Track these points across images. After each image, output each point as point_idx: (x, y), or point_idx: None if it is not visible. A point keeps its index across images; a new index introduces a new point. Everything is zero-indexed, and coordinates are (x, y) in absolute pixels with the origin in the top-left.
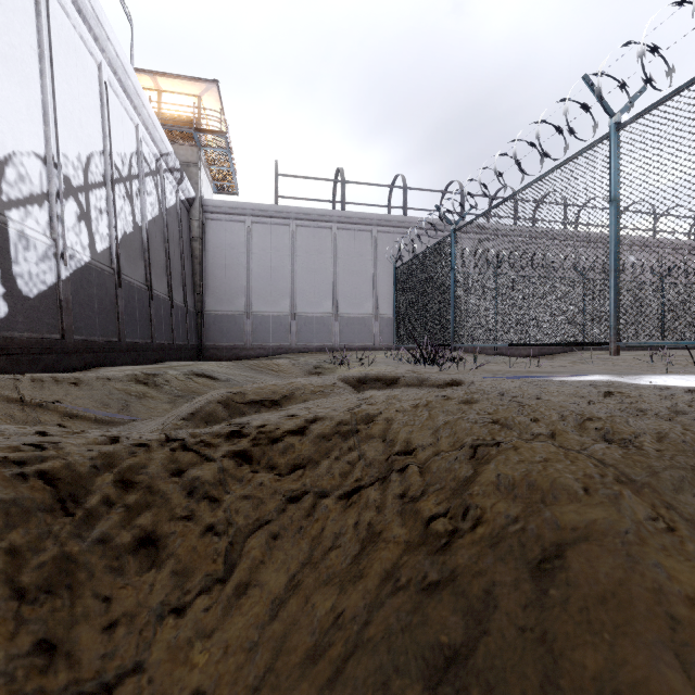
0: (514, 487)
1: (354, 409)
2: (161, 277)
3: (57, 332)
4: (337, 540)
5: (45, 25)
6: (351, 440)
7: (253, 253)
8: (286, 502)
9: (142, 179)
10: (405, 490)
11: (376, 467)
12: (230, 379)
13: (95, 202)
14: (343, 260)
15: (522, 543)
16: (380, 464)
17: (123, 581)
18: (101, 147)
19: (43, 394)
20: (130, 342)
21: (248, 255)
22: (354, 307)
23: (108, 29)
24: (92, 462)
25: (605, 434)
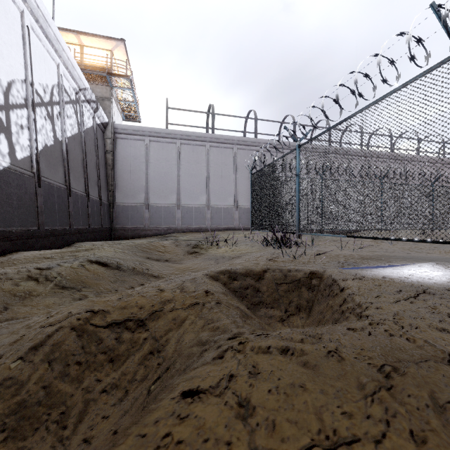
0: None
1: None
2: (79, 179)
3: None
4: None
5: None
6: None
7: (150, 162)
8: None
9: (63, 105)
10: None
11: None
12: (120, 266)
13: (15, 119)
14: (213, 168)
15: None
16: None
17: None
18: (23, 76)
19: None
20: (49, 229)
21: (146, 164)
22: (221, 201)
23: None
24: None
25: None
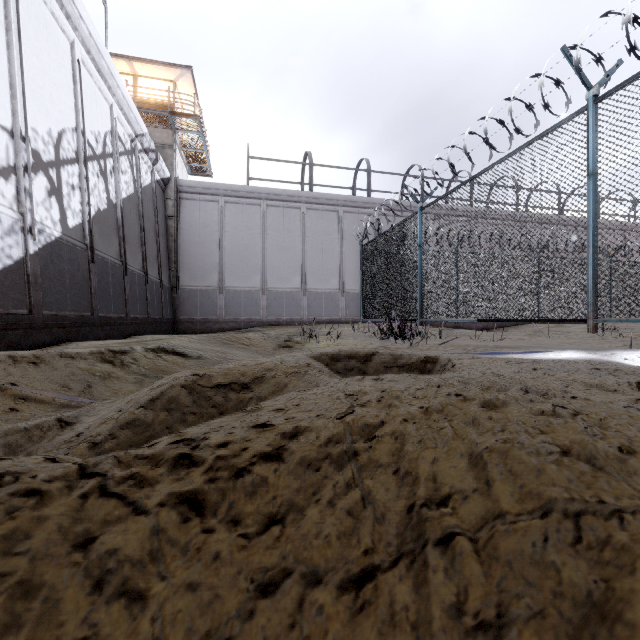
0: None
1: (346, 417)
2: (136, 253)
3: (24, 308)
4: None
5: None
6: (348, 469)
7: (226, 231)
8: (255, 595)
9: (117, 158)
10: (459, 594)
11: (392, 524)
12: (201, 355)
13: (66, 178)
14: (311, 238)
15: None
16: (398, 518)
17: None
18: (74, 124)
19: None
20: (104, 317)
21: (221, 233)
22: (321, 283)
23: (80, 8)
24: None
25: None
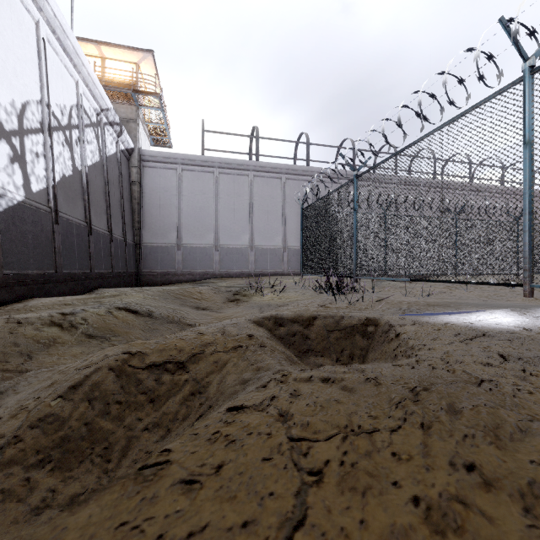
0: None
1: None
2: (101, 215)
3: None
4: None
5: None
6: None
7: (183, 195)
8: None
9: (82, 129)
10: None
11: None
12: (151, 313)
13: (30, 146)
14: (258, 201)
15: None
16: None
17: None
18: (38, 96)
19: None
20: (68, 273)
21: (179, 197)
22: (267, 240)
23: None
24: None
25: None
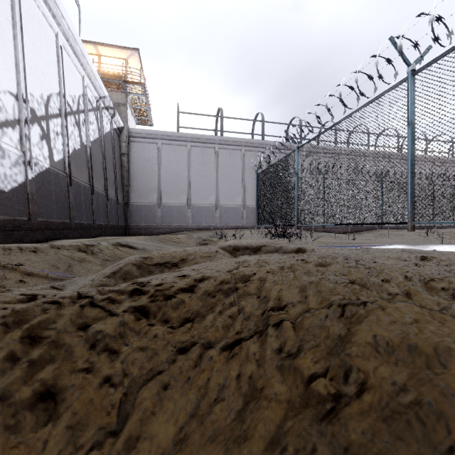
0: (393, 350)
1: (233, 271)
2: (100, 179)
3: (25, 216)
4: (221, 392)
5: (17, 4)
6: (231, 296)
7: (162, 164)
8: (176, 353)
9: (87, 113)
10: (281, 345)
11: (253, 321)
12: (145, 248)
13: (53, 127)
14: (222, 169)
15: (422, 421)
16: (257, 318)
17: (16, 440)
18: (58, 90)
19: (10, 259)
20: (78, 223)
21: (159, 166)
22: (229, 200)
23: (62, 10)
24: (3, 320)
25: (453, 294)
